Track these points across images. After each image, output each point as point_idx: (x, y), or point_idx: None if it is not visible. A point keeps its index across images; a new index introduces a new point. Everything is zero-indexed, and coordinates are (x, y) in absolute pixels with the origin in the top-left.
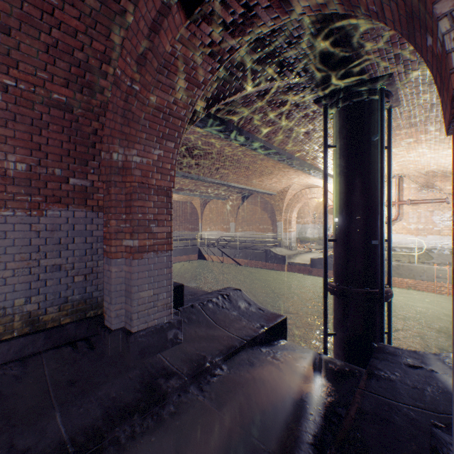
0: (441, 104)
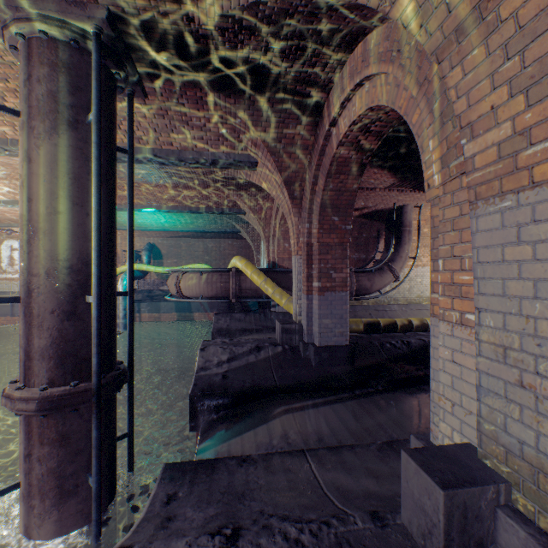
0: (321, 233)
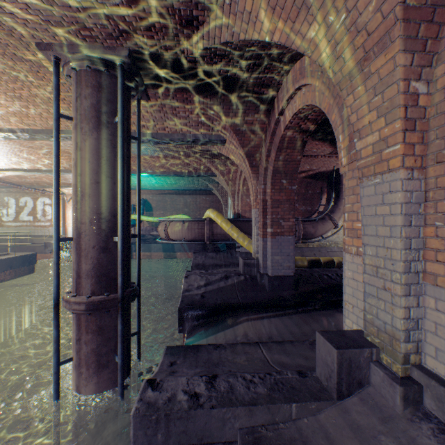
0: (273, 192)
